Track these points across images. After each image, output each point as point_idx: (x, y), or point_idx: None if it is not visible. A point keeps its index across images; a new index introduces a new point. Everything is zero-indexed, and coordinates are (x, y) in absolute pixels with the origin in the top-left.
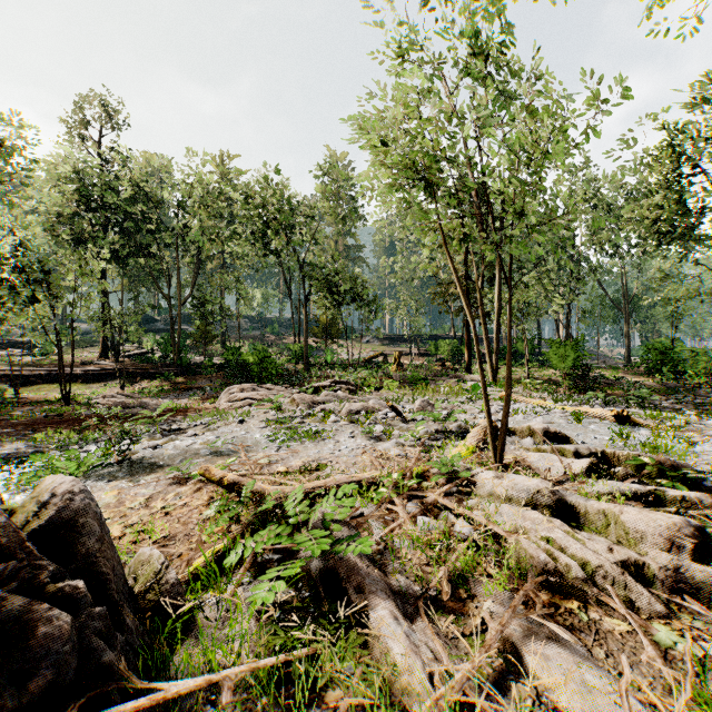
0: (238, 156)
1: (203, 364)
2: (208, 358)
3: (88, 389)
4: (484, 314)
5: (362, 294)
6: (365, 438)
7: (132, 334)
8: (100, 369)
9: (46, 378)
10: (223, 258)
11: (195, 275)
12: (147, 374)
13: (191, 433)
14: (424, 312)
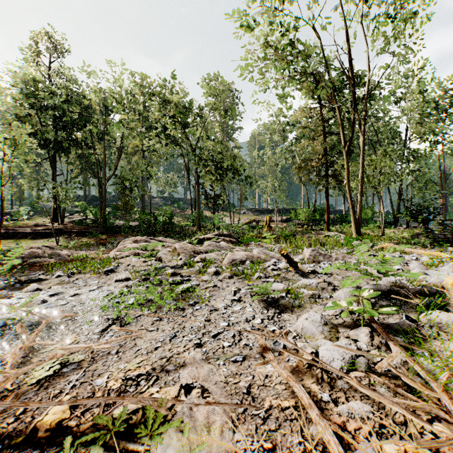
0: (153, 82)
1: (122, 225)
2: (126, 221)
3: (33, 244)
4: (349, 177)
5: (241, 169)
6: (258, 304)
7: (81, 207)
8: (45, 229)
9: (4, 235)
10: (142, 154)
11: (116, 159)
12: (80, 232)
13: (33, 287)
14: (286, 189)
